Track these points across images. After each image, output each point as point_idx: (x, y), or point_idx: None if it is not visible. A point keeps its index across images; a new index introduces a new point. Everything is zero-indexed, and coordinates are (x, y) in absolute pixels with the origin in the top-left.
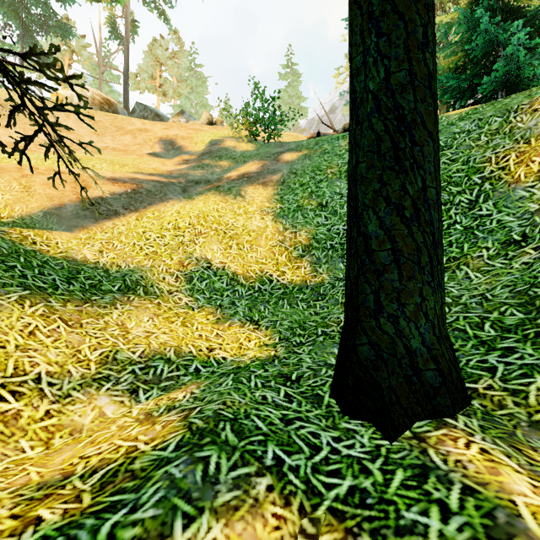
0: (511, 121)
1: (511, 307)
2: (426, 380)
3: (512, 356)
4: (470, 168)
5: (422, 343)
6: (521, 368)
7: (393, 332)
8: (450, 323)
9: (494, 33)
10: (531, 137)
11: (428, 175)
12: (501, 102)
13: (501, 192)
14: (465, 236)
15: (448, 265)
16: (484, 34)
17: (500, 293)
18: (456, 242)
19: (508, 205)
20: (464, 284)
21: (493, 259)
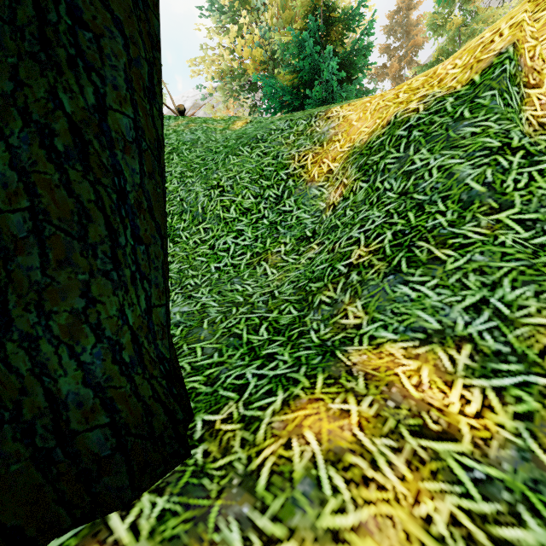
0: (312, 124)
1: (291, 304)
2: (86, 448)
3: (269, 366)
4: (279, 163)
5: (84, 382)
6: (270, 382)
7: (28, 369)
8: (230, 328)
9: (317, 62)
10: (324, 141)
11: (111, 89)
12: (310, 111)
13: (301, 190)
14: (269, 231)
15: (251, 261)
16: (310, 60)
17: (286, 289)
18: (261, 237)
19: (305, 202)
20: (260, 281)
21: (288, 255)
